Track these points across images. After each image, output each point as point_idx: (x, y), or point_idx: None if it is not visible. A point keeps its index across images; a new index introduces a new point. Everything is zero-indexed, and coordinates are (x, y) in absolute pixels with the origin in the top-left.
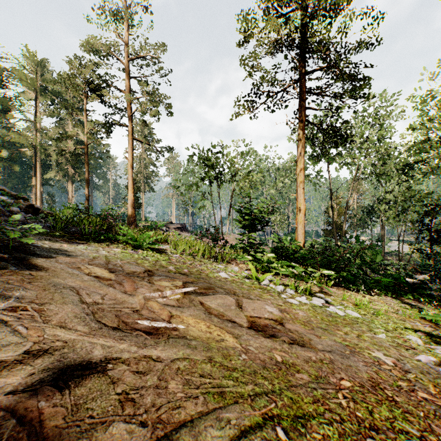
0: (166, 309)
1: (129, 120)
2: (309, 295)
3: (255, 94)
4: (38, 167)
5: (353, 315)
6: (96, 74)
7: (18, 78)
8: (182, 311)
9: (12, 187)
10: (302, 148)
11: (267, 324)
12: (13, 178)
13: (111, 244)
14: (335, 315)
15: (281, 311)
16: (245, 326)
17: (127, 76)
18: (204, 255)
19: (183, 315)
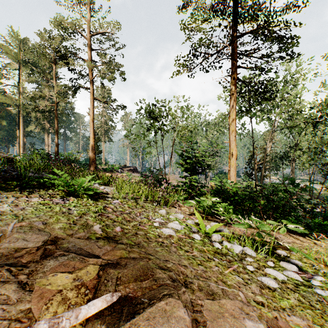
0: None
1: (91, 83)
2: (272, 257)
3: (193, 55)
4: (21, 122)
5: None
6: (63, 46)
7: (5, 52)
8: None
9: (2, 138)
10: (234, 101)
11: None
12: (3, 131)
13: (37, 191)
14: None
15: None
16: None
17: (88, 48)
18: (147, 198)
19: None
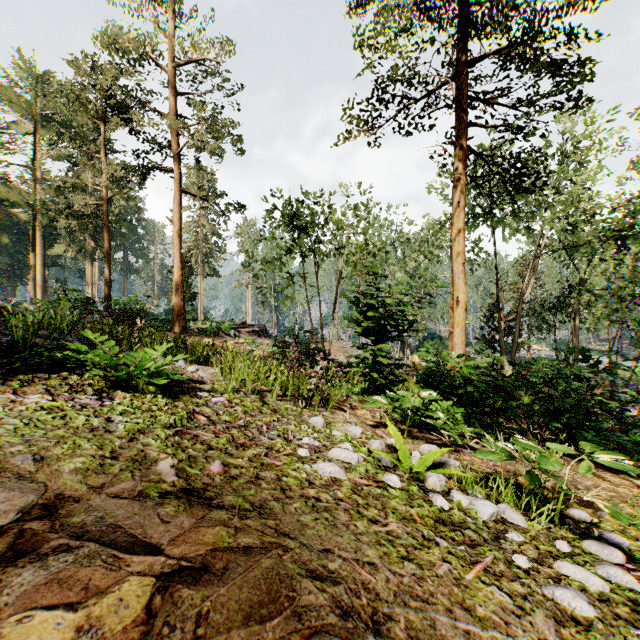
0: None
1: (175, 160)
2: (563, 527)
3: (379, 100)
4: (39, 238)
5: None
6: (119, 86)
7: (7, 99)
8: None
9: (2, 270)
10: (462, 194)
11: None
12: (4, 255)
13: (44, 380)
14: None
15: None
16: None
17: (170, 90)
18: (285, 392)
19: None
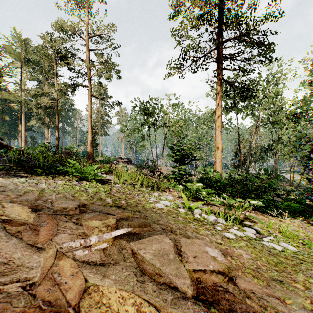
0: (81, 274)
1: (89, 81)
2: (239, 225)
3: (183, 58)
4: (23, 117)
5: (290, 250)
6: (63, 47)
7: (8, 52)
8: (104, 275)
9: (4, 132)
10: (220, 100)
11: (215, 285)
12: (5, 125)
13: (58, 176)
14: (275, 252)
15: (224, 255)
16: (190, 296)
17: (87, 49)
18: (142, 185)
19: (104, 283)
